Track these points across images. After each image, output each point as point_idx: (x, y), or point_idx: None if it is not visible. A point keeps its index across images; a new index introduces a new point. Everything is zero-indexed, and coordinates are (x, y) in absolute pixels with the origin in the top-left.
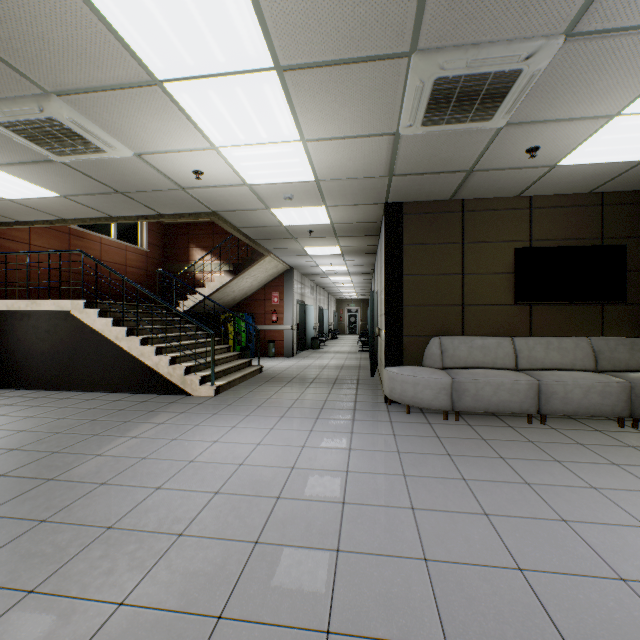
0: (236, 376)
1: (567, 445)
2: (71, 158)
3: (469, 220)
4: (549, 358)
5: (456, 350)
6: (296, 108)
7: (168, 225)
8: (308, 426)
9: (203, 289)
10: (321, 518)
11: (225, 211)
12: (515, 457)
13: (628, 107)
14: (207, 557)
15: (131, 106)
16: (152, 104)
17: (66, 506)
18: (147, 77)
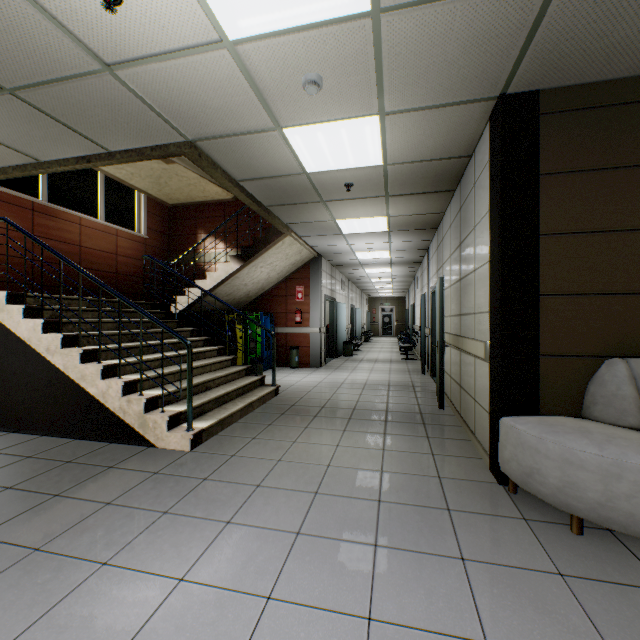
0: (235, 408)
1: None
2: None
3: None
4: None
5: None
6: None
7: (173, 208)
8: (359, 589)
9: (204, 281)
10: None
11: (207, 139)
12: None
13: None
14: None
15: None
16: None
17: None
18: None
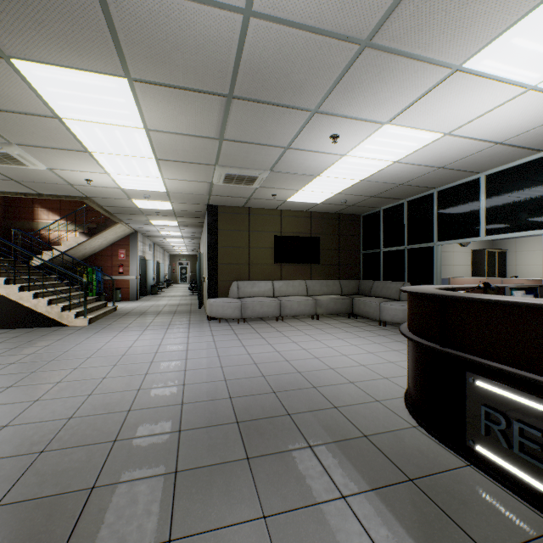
0: (100, 312)
1: (287, 327)
2: None
3: (253, 219)
4: (288, 291)
5: (246, 288)
6: (162, 169)
7: None
8: (163, 332)
9: (59, 246)
10: (178, 354)
11: (97, 197)
12: (263, 332)
13: (302, 189)
14: (133, 367)
15: (64, 155)
16: (79, 156)
17: (40, 368)
18: (84, 150)
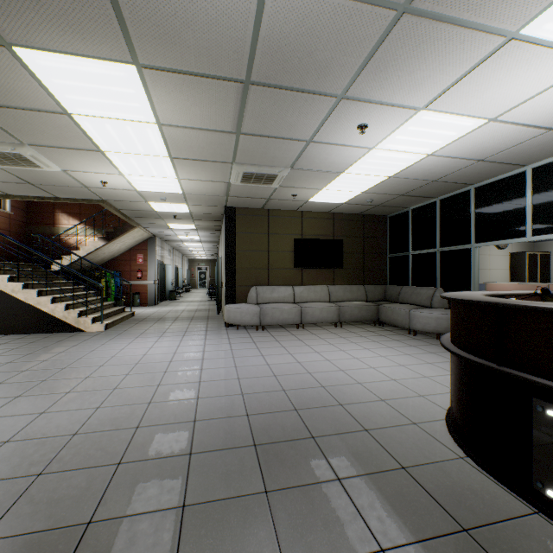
0: (117, 318)
1: (308, 335)
2: (10, 167)
3: (272, 221)
4: (309, 296)
5: (265, 293)
6: (177, 168)
7: None
8: (179, 339)
9: (78, 251)
10: (193, 364)
11: (113, 200)
12: (283, 340)
13: (325, 187)
14: (145, 377)
15: (77, 155)
16: (92, 156)
17: (51, 376)
18: (96, 149)
